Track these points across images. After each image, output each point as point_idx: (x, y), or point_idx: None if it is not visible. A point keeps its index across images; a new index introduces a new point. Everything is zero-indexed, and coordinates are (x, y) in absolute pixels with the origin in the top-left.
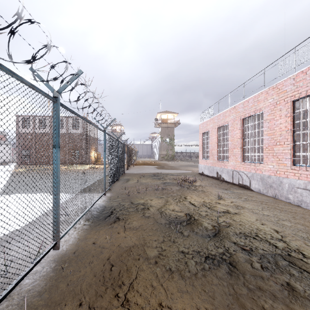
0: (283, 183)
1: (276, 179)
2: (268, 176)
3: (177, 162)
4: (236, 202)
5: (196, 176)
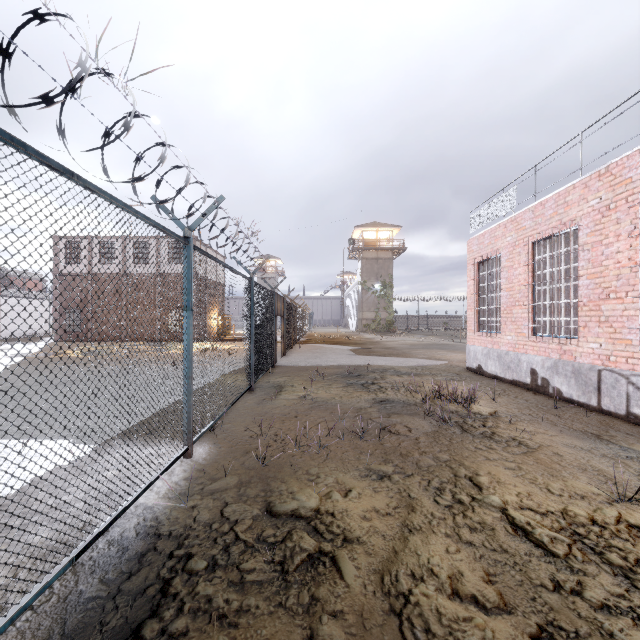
0: None
1: None
2: None
3: (400, 336)
4: None
5: (466, 378)
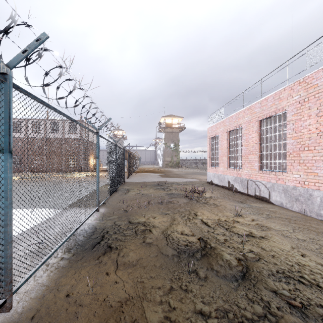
0: (313, 197)
1: (304, 191)
2: (293, 187)
3: (182, 169)
4: (258, 220)
5: (205, 185)
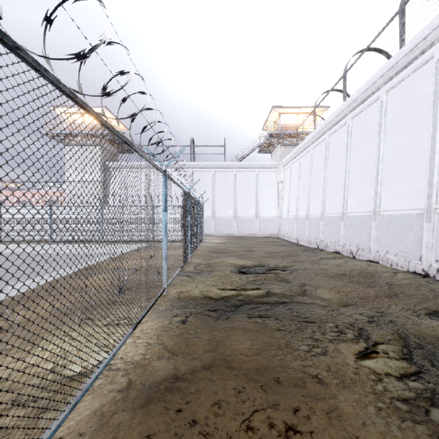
0: None
1: None
2: None
3: None
4: None
5: None
